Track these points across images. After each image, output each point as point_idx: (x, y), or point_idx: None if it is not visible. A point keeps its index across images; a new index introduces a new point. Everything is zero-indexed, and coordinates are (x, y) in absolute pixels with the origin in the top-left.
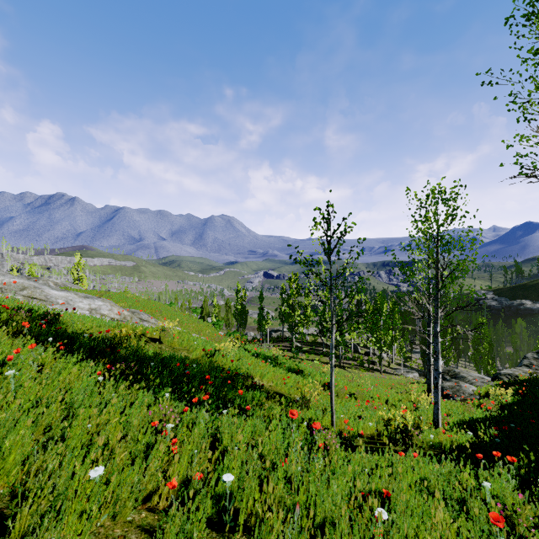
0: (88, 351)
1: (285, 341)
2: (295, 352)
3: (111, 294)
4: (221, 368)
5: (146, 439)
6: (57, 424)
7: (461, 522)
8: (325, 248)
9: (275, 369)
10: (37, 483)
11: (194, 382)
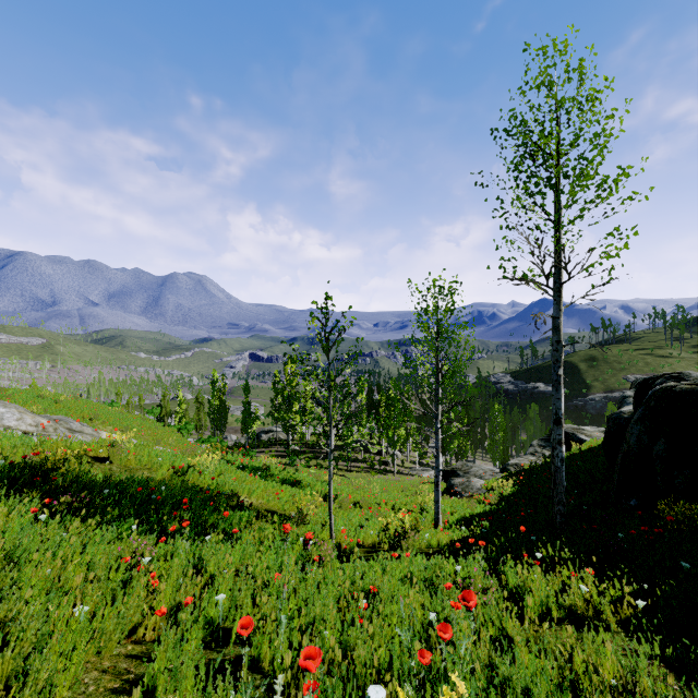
0: (8, 483)
1: (279, 444)
2: (292, 458)
3: (11, 392)
4: (197, 488)
5: (119, 577)
6: (5, 575)
7: (426, 596)
8: (323, 346)
9: (267, 482)
10: (2, 635)
11: (164, 509)
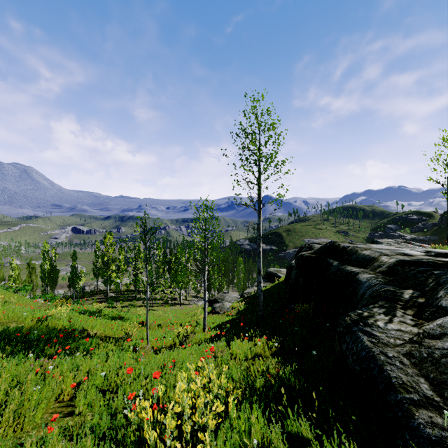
0: None
1: (99, 294)
2: (110, 302)
3: None
4: (57, 329)
5: (37, 378)
6: None
7: (197, 357)
8: (143, 240)
9: (101, 320)
10: None
11: (40, 344)
